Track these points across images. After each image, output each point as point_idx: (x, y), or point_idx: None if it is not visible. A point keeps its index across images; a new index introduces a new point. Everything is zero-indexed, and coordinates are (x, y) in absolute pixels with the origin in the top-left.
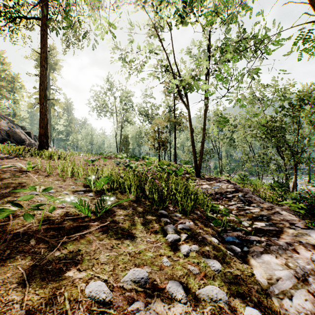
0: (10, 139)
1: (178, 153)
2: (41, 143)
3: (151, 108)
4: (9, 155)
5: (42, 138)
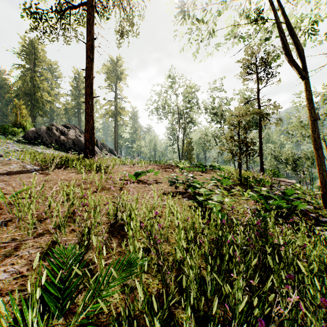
0: (75, 147)
1: (256, 159)
2: (86, 151)
3: (221, 103)
4: (38, 167)
5: (87, 144)
